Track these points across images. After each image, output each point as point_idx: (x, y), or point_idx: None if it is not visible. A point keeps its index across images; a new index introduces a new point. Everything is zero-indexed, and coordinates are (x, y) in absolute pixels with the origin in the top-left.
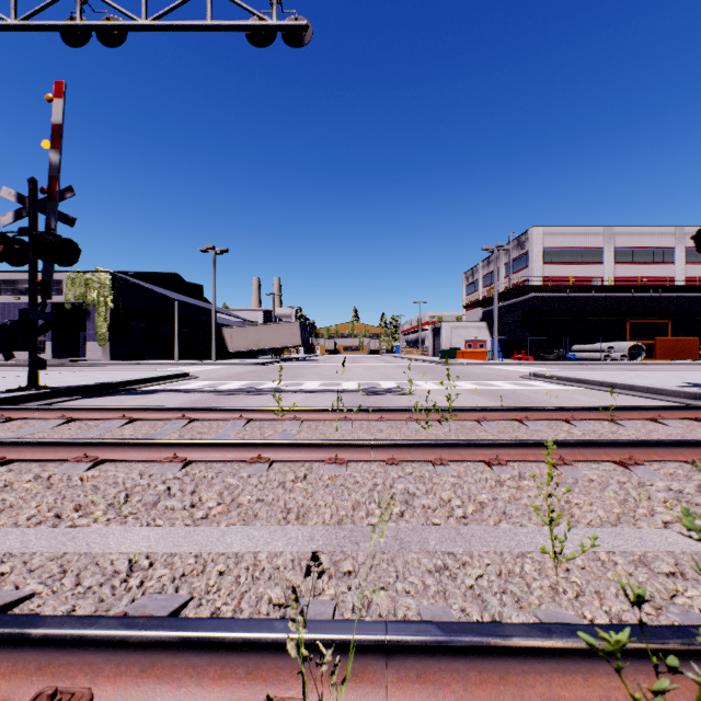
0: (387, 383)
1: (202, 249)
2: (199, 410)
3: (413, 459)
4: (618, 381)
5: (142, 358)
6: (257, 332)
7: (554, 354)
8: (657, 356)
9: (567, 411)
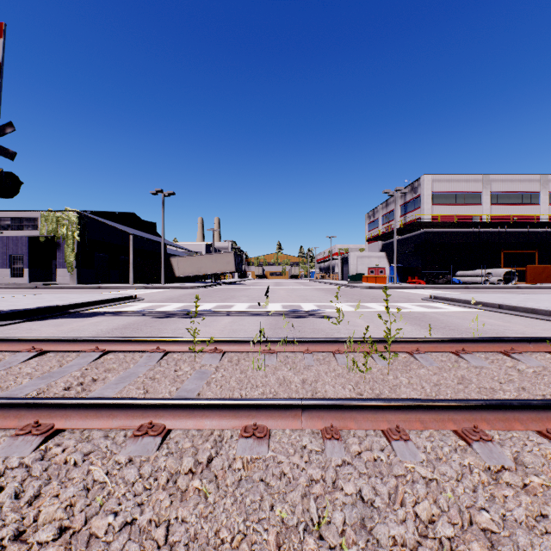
0: (307, 305)
1: (152, 192)
2: (115, 341)
3: (358, 427)
4: (518, 305)
5: (105, 282)
6: (199, 261)
7: (443, 279)
8: (528, 280)
9: (505, 342)
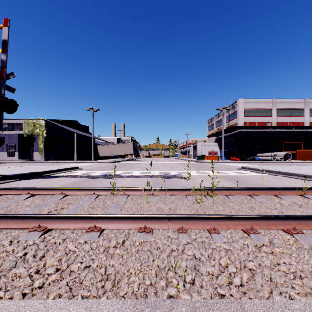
0: (173, 172)
1: (87, 109)
2: (71, 189)
3: (195, 228)
4: (288, 171)
5: (60, 159)
6: (113, 147)
7: (250, 157)
8: (297, 158)
9: (276, 190)
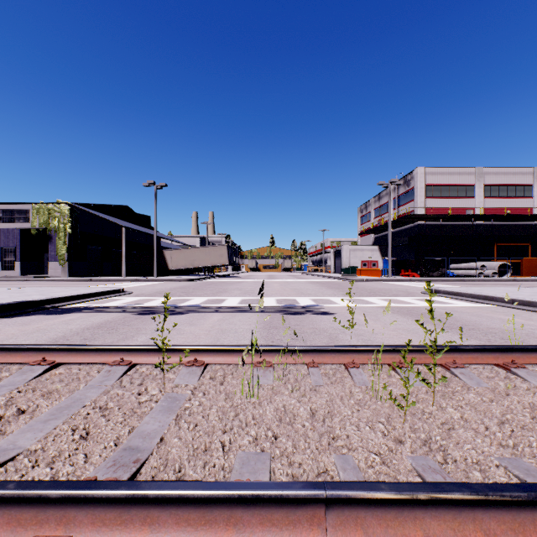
0: (303, 300)
1: (145, 184)
2: (68, 350)
3: None
4: (534, 299)
5: (98, 275)
6: (192, 253)
7: (438, 271)
8: (524, 273)
9: None
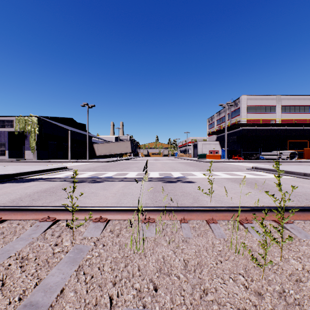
0: (175, 173)
1: (81, 105)
2: (11, 210)
3: None
4: None
5: (54, 158)
6: (110, 146)
7: (254, 156)
8: (305, 157)
9: None
